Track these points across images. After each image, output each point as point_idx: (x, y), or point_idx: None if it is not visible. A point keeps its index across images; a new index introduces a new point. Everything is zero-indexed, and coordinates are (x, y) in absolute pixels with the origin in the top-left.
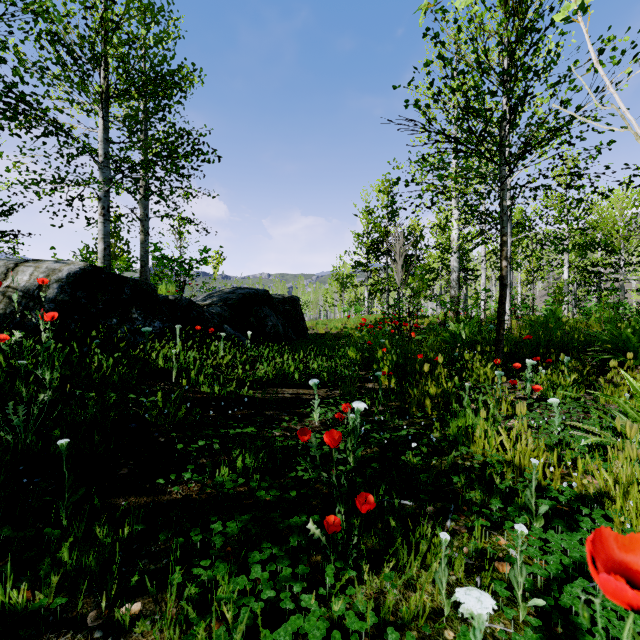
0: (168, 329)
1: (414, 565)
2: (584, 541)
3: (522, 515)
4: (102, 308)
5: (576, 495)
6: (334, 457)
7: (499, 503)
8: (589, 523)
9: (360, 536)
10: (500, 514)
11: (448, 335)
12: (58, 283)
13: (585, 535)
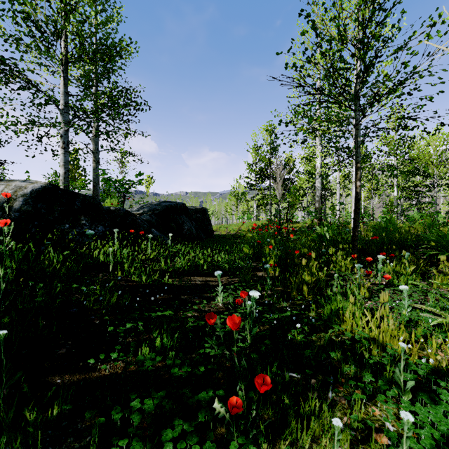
0: (109, 232)
1: (306, 439)
2: (448, 414)
3: (390, 387)
4: (57, 216)
5: (432, 369)
6: (235, 337)
7: (371, 376)
8: (448, 396)
9: (257, 407)
10: (372, 386)
11: (316, 236)
12: (23, 197)
13: (447, 408)
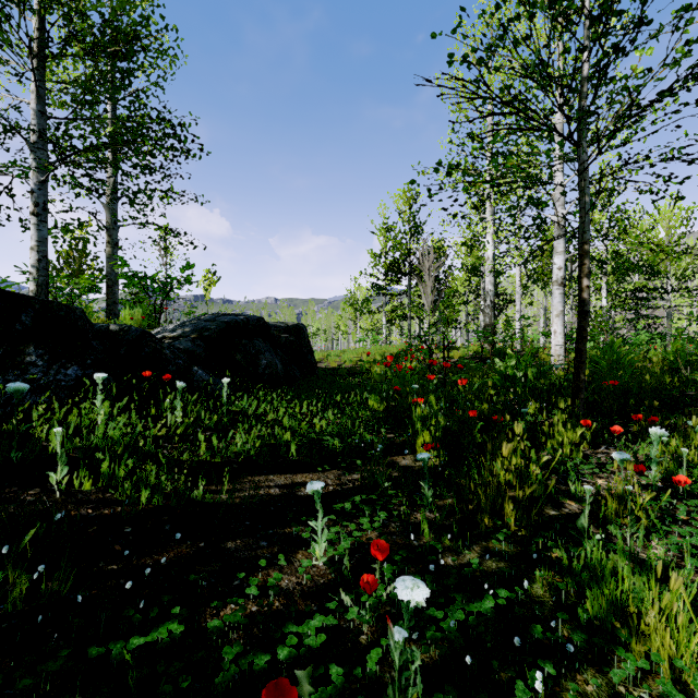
0: (92, 378)
1: None
2: None
3: None
4: None
5: None
6: None
7: None
8: None
9: None
10: None
11: (498, 377)
12: None
13: None
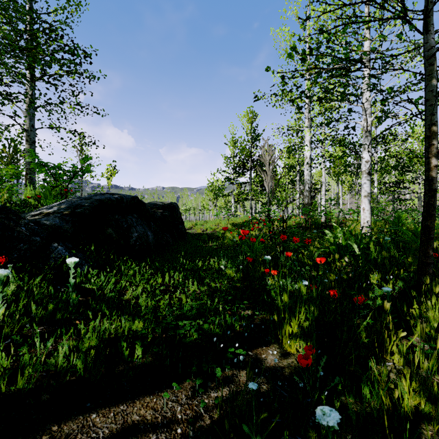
0: None
1: None
2: None
3: None
4: None
5: None
6: None
7: None
8: None
9: None
10: None
11: (334, 247)
12: None
13: None
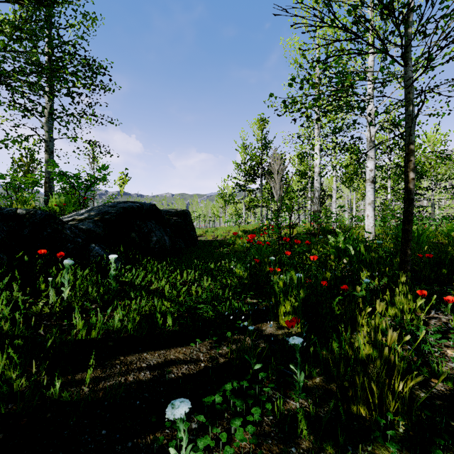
0: None
1: None
2: None
3: None
4: None
5: None
6: None
7: None
8: None
9: None
10: None
11: (333, 250)
12: None
13: None
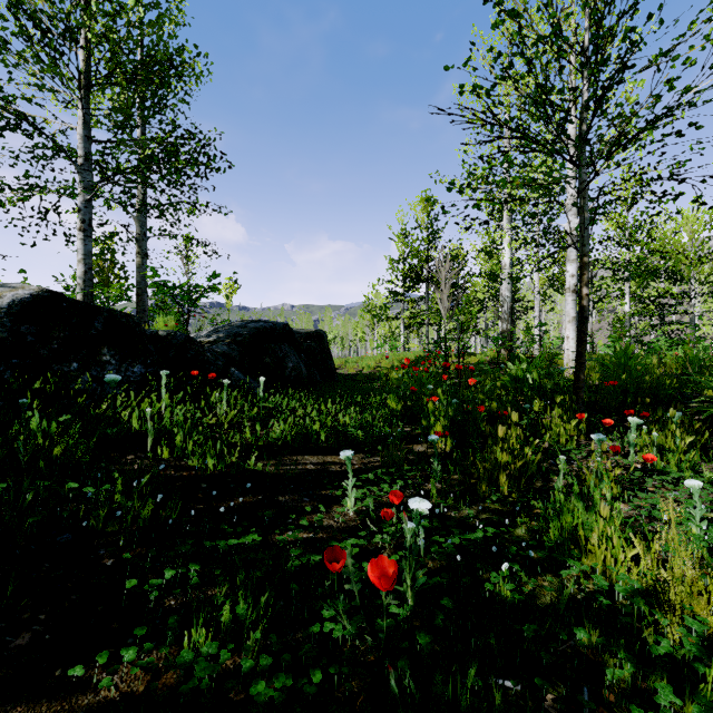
0: (153, 375)
1: None
2: None
3: None
4: (57, 348)
5: None
6: (385, 604)
7: (672, 694)
8: None
9: None
10: None
11: (509, 379)
12: None
13: None
